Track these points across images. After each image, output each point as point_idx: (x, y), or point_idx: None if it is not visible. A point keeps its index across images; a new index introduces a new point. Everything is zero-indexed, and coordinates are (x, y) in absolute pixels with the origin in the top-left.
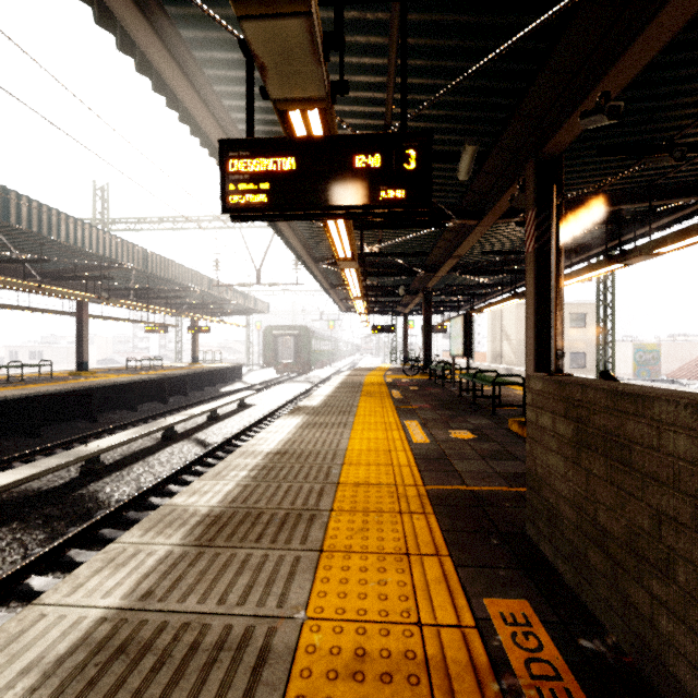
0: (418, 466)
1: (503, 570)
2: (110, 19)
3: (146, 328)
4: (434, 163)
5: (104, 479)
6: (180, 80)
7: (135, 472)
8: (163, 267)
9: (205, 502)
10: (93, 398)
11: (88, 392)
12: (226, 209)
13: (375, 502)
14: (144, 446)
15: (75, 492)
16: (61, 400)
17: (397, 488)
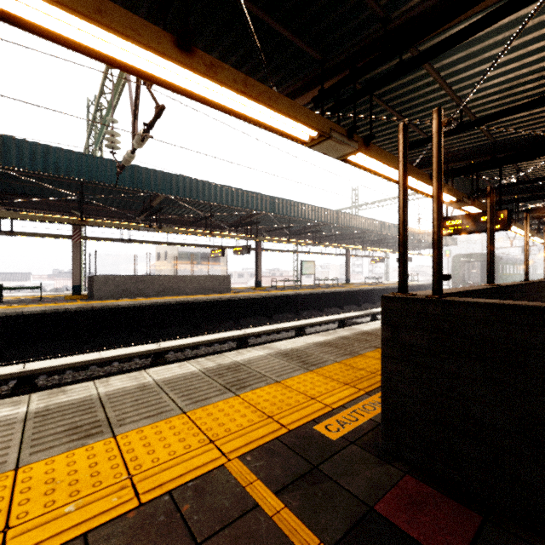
0: None
1: None
2: None
3: (372, 260)
4: None
5: None
6: None
7: None
8: (388, 228)
9: None
10: (359, 295)
11: (357, 292)
12: None
13: None
14: None
15: None
16: (347, 295)
17: None
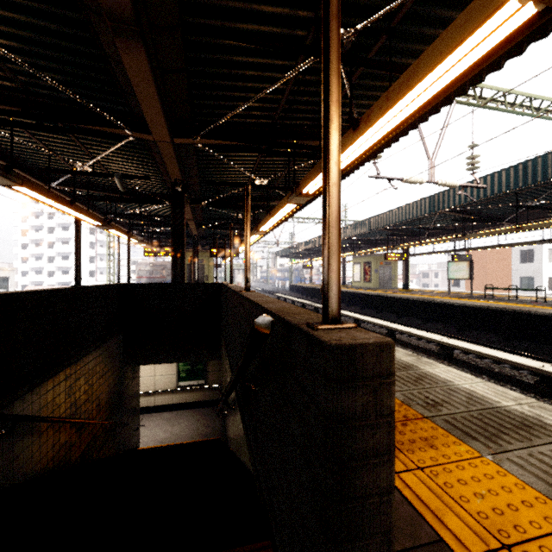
0: None
1: None
2: None
3: None
4: None
5: None
6: None
7: None
8: None
9: None
10: None
11: None
12: None
13: None
14: None
15: None
16: None
17: None
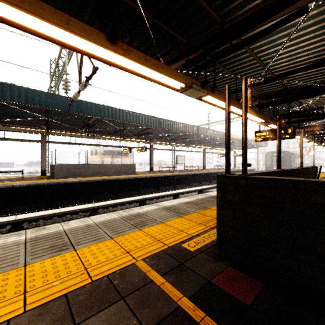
0: None
1: None
2: None
3: (218, 155)
4: (324, 103)
5: None
6: None
7: None
8: None
9: None
10: (210, 176)
11: (209, 174)
12: (255, 141)
13: None
14: None
15: None
16: (203, 176)
17: None
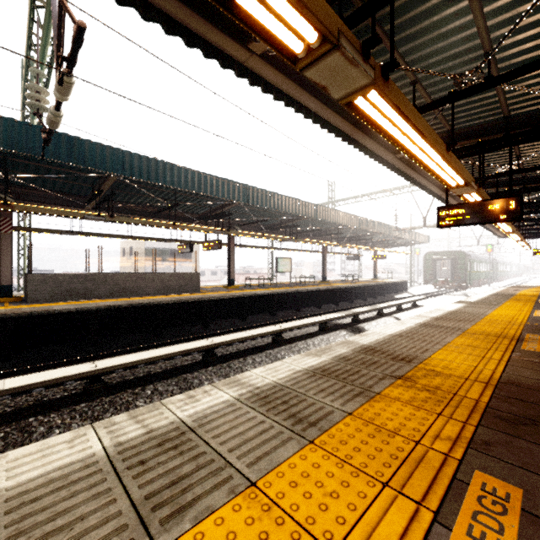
0: (527, 320)
1: (539, 333)
2: (393, 167)
3: (347, 257)
4: None
5: (362, 324)
6: (411, 171)
7: (373, 324)
8: (366, 224)
9: (430, 316)
10: (337, 294)
11: (335, 290)
12: (438, 227)
13: (498, 322)
14: (370, 316)
15: (355, 325)
16: (325, 293)
17: (510, 322)
